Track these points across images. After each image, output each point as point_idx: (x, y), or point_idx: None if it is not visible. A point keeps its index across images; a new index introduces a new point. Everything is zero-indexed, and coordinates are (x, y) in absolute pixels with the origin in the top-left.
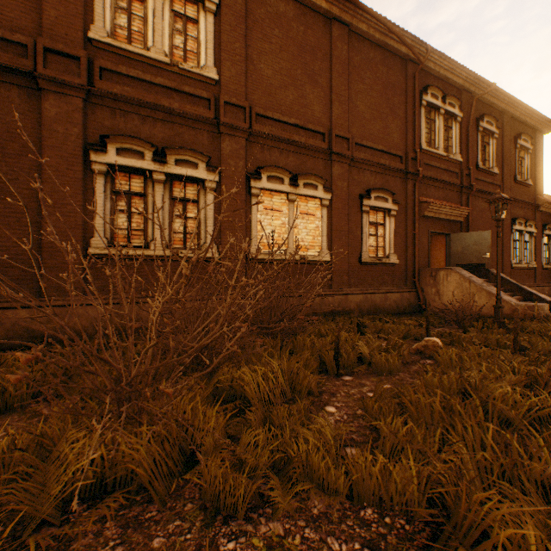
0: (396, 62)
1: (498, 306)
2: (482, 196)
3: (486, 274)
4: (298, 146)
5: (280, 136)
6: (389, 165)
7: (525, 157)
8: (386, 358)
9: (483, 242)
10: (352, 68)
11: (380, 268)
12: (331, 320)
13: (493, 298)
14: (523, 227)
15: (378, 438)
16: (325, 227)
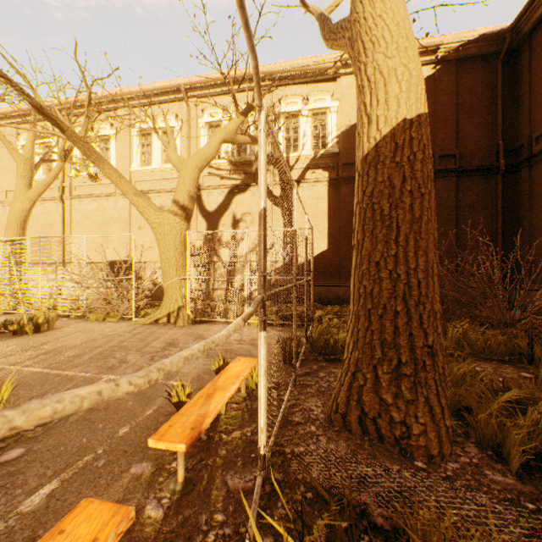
0: None
1: None
2: None
3: None
4: None
5: None
6: None
7: None
8: None
9: None
10: None
11: None
12: None
13: None
14: None
15: None
16: None
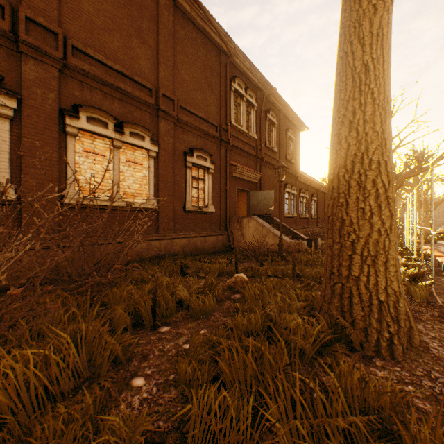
0: (213, 49)
1: (281, 244)
2: (269, 166)
3: (272, 221)
4: (124, 94)
5: (103, 78)
6: (208, 131)
7: (291, 145)
8: (204, 300)
9: (270, 198)
10: (178, 39)
11: (201, 215)
12: (156, 264)
13: (277, 238)
14: (290, 190)
15: (190, 415)
16: (153, 177)
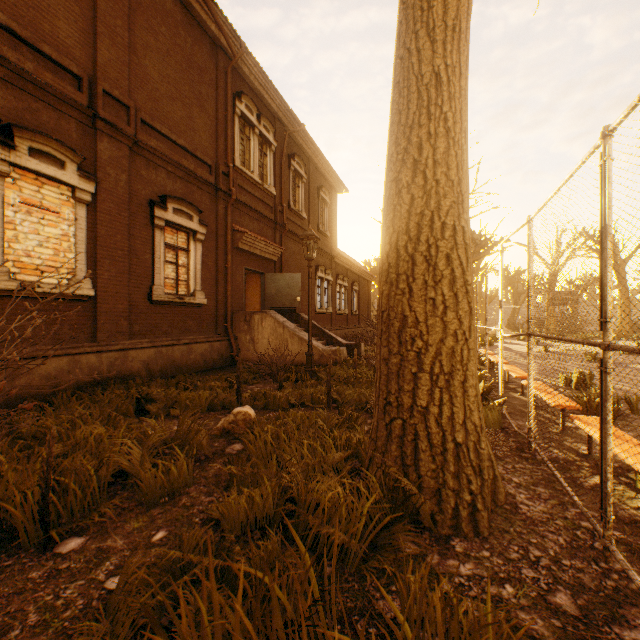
0: (205, 40)
1: (310, 353)
2: (294, 238)
3: (298, 318)
4: (16, 73)
5: None
6: (195, 172)
7: (326, 210)
8: (168, 468)
9: (295, 285)
10: (138, 3)
11: (182, 309)
12: (88, 398)
13: (305, 344)
14: (324, 275)
15: None
16: (85, 238)
